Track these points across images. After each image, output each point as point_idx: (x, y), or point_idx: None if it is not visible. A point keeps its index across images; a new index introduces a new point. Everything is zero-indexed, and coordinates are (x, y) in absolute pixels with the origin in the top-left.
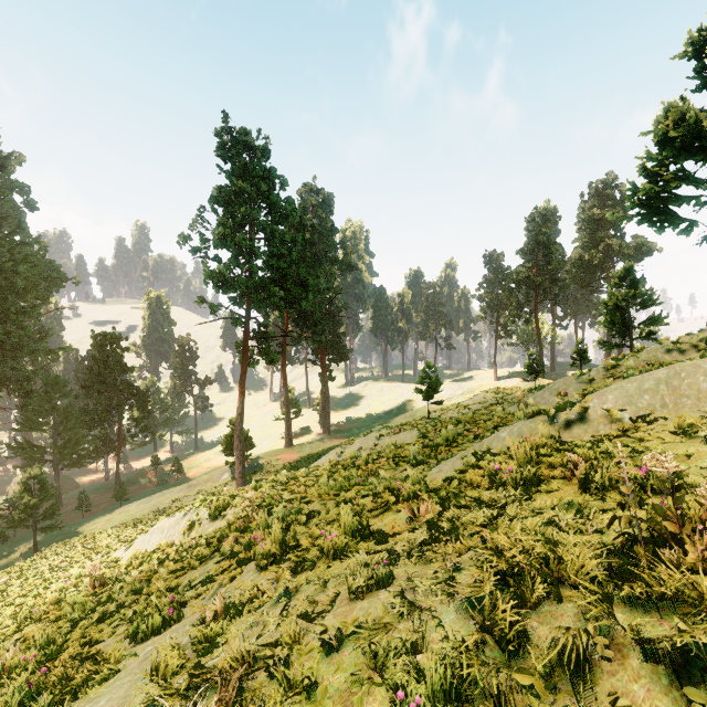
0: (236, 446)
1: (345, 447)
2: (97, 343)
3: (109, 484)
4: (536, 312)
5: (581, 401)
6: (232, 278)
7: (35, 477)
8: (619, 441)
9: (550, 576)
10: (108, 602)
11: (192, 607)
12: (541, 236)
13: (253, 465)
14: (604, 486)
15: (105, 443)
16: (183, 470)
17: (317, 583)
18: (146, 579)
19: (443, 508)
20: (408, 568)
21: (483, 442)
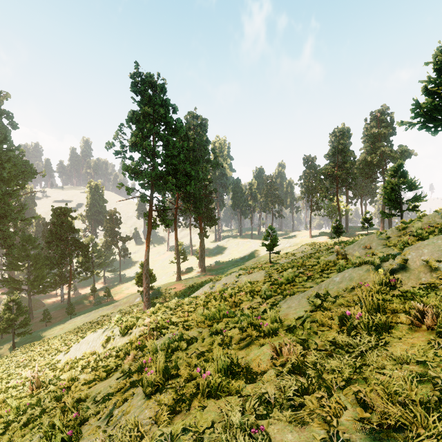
0: (144, 281)
1: (215, 282)
2: (55, 213)
3: (64, 304)
4: (337, 194)
5: (400, 254)
6: (141, 171)
7: (14, 301)
8: None
9: None
10: (37, 406)
11: (90, 425)
12: (340, 145)
13: (155, 292)
14: None
15: (61, 278)
16: (111, 295)
17: (192, 439)
18: (68, 386)
19: (302, 348)
20: (282, 426)
21: (321, 284)
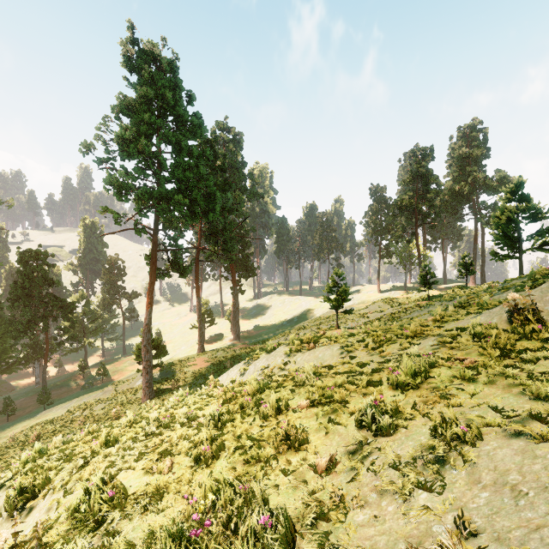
0: (143, 356)
1: (249, 363)
2: (22, 258)
3: (39, 387)
4: (416, 233)
5: None
6: (137, 188)
7: None
8: None
9: None
10: None
11: None
12: (422, 168)
13: (166, 372)
14: None
15: (36, 350)
16: (109, 373)
17: None
18: None
19: None
20: None
21: None
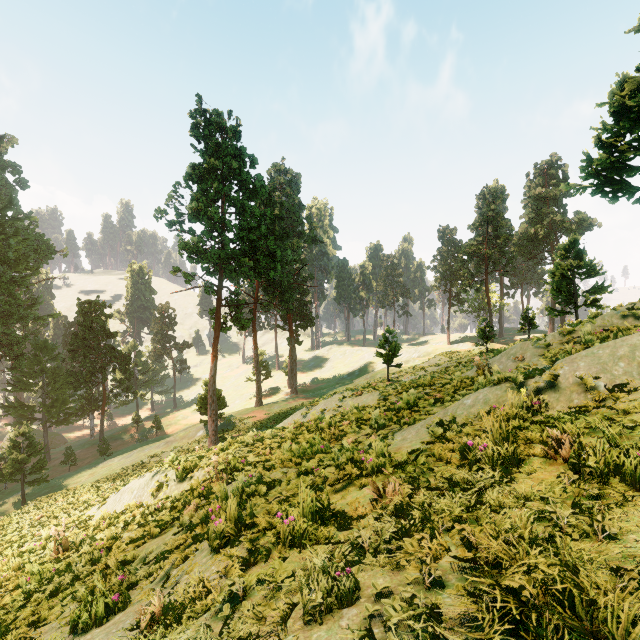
0: (210, 406)
1: (310, 408)
2: (82, 310)
3: (94, 440)
4: (486, 281)
5: (550, 368)
6: (205, 250)
7: (24, 435)
8: (600, 413)
9: (585, 634)
10: (66, 572)
11: (141, 590)
12: (491, 212)
13: (226, 423)
14: (601, 471)
15: (90, 402)
16: (163, 426)
17: (268, 589)
18: (107, 546)
19: (411, 488)
20: (375, 572)
21: (447, 409)
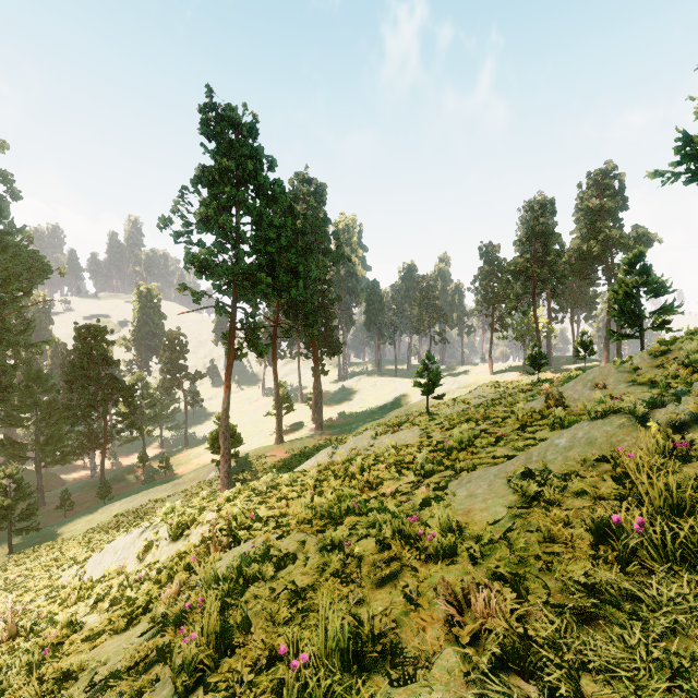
0: (222, 444)
1: (336, 447)
2: (80, 335)
3: (95, 481)
4: (534, 304)
5: (689, 393)
6: (216, 264)
7: (11, 476)
8: None
9: None
10: None
11: None
12: (540, 226)
13: (241, 463)
14: None
15: (91, 439)
16: (172, 466)
17: None
18: (59, 639)
19: (516, 597)
20: None
21: (530, 452)
